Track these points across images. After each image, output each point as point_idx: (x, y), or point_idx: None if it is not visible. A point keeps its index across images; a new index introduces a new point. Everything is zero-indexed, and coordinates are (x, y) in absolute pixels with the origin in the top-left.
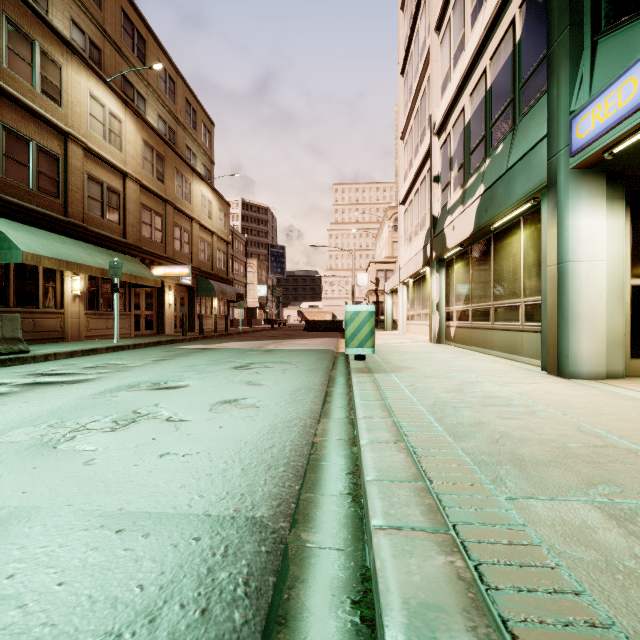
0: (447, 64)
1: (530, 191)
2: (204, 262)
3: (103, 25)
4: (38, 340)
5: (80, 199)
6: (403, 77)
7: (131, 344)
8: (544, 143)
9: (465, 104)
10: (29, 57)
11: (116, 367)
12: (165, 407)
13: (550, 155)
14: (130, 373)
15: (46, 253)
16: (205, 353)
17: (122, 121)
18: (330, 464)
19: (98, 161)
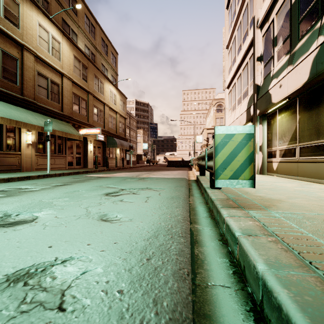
0: None
1: None
2: (111, 128)
3: None
4: (2, 170)
5: (32, 86)
6: (228, 10)
7: (57, 173)
8: None
9: None
10: None
11: (14, 192)
12: None
13: None
14: (11, 199)
15: (0, 114)
16: (97, 180)
17: (60, 43)
18: None
19: (45, 65)
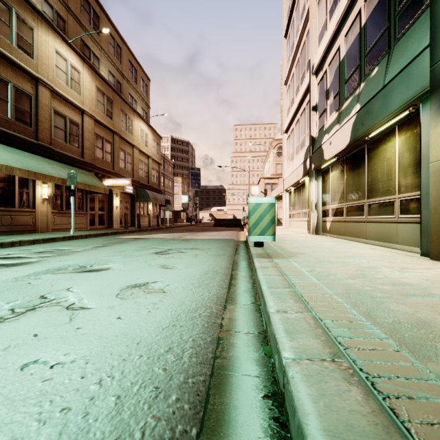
0: (324, 18)
1: (410, 99)
2: (142, 177)
3: (67, 3)
4: (14, 231)
5: (48, 128)
6: (286, 39)
7: (83, 235)
8: (426, 53)
9: (340, 44)
10: (7, 20)
11: (60, 252)
12: (75, 291)
13: (434, 62)
14: (67, 257)
15: (18, 165)
16: (136, 241)
17: (80, 72)
18: (240, 376)
19: (62, 101)
